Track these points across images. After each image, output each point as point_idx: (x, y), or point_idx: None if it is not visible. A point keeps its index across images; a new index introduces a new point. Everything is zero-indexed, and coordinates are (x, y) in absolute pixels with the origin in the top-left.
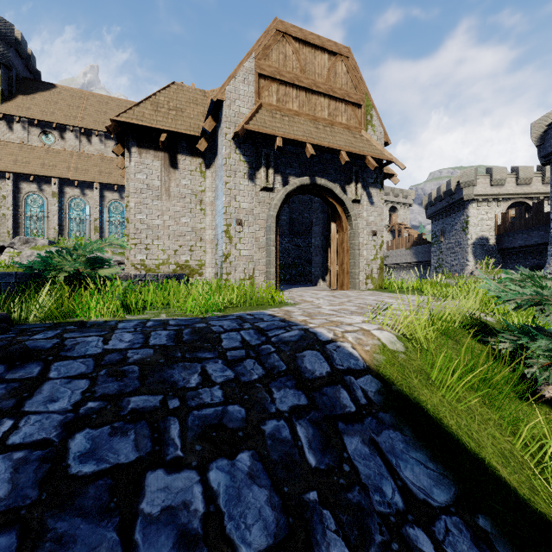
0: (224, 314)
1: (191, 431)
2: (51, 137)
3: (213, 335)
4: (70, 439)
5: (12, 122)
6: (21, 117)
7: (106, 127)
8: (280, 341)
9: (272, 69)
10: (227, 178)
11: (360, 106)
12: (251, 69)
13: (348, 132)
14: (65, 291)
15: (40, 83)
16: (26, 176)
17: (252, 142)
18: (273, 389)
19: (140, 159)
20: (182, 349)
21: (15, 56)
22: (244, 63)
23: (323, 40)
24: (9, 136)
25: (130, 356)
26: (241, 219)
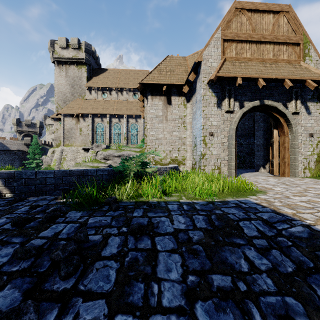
0: (219, 199)
1: (269, 319)
2: (106, 94)
3: (233, 222)
4: (194, 309)
5: (91, 90)
6: (94, 87)
7: (137, 87)
8: (292, 236)
9: (233, 34)
10: (204, 108)
11: (299, 44)
12: (218, 38)
13: (289, 65)
14: (135, 183)
15: (101, 69)
16: (96, 115)
17: (219, 83)
18: (313, 285)
19: (152, 102)
20: (220, 233)
21: (92, 59)
22: (214, 35)
23: (268, 5)
24: (90, 97)
25: (192, 236)
26: (212, 132)
